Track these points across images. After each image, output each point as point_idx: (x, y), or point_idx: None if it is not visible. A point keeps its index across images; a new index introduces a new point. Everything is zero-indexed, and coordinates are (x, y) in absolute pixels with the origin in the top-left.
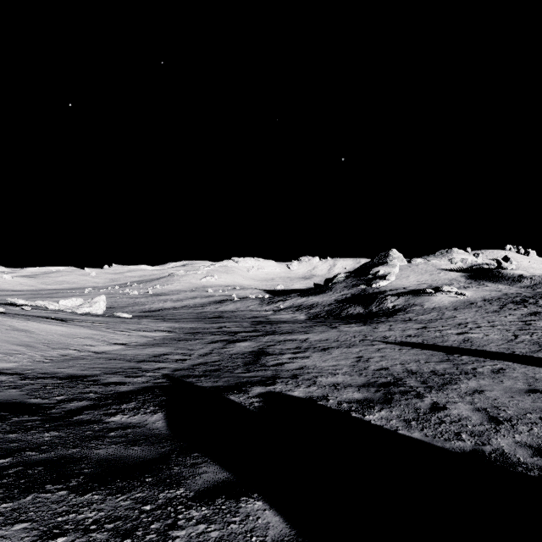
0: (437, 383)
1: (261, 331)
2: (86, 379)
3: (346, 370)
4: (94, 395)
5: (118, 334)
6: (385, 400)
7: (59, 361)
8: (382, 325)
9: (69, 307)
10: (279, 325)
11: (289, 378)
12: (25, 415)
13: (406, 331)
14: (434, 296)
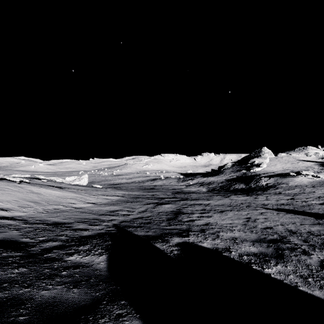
0: (317, 242)
1: (178, 198)
2: (64, 226)
3: (240, 227)
4: (64, 238)
5: (91, 197)
6: (277, 254)
7: (52, 212)
8: (260, 196)
9: (68, 181)
10: (189, 194)
11: (198, 231)
12: (13, 251)
13: (279, 201)
14: (296, 178)
